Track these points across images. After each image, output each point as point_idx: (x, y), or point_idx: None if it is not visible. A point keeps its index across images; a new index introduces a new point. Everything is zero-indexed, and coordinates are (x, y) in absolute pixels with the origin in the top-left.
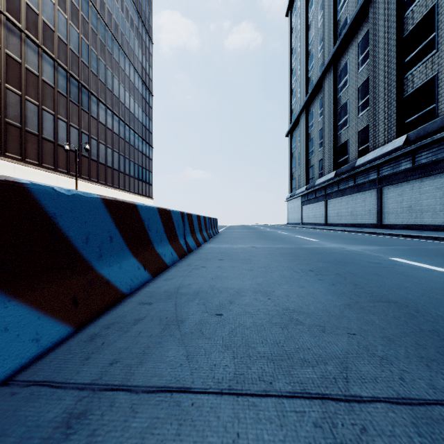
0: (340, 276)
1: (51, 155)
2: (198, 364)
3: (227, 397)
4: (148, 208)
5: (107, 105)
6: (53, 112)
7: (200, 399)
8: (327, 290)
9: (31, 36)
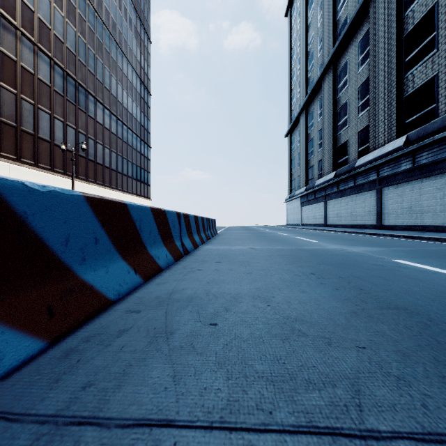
0: (344, 279)
1: (47, 154)
2: (186, 387)
3: (217, 433)
4: (140, 208)
5: (105, 104)
6: (50, 111)
7: (185, 436)
8: (330, 295)
9: (27, 34)
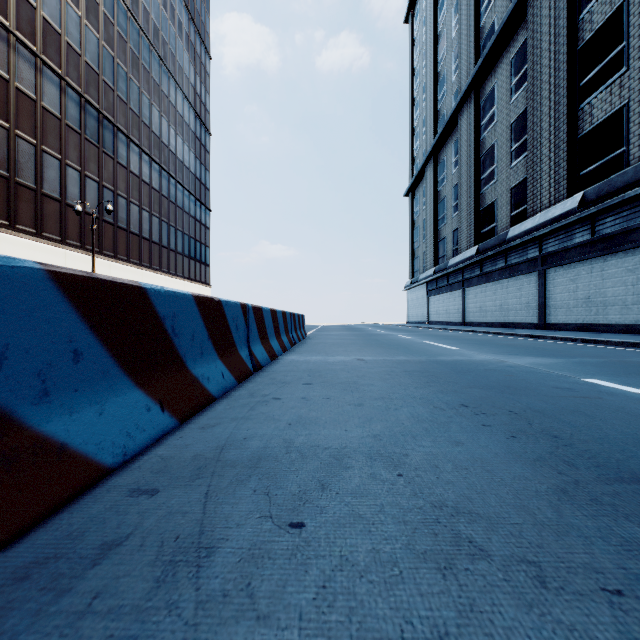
0: (519, 417)
1: (56, 219)
2: None
3: None
4: (174, 295)
5: (143, 146)
6: (59, 156)
7: None
8: (506, 450)
9: (25, 40)
